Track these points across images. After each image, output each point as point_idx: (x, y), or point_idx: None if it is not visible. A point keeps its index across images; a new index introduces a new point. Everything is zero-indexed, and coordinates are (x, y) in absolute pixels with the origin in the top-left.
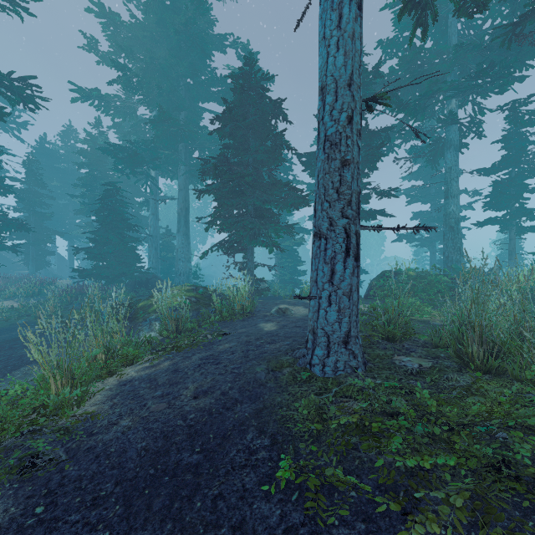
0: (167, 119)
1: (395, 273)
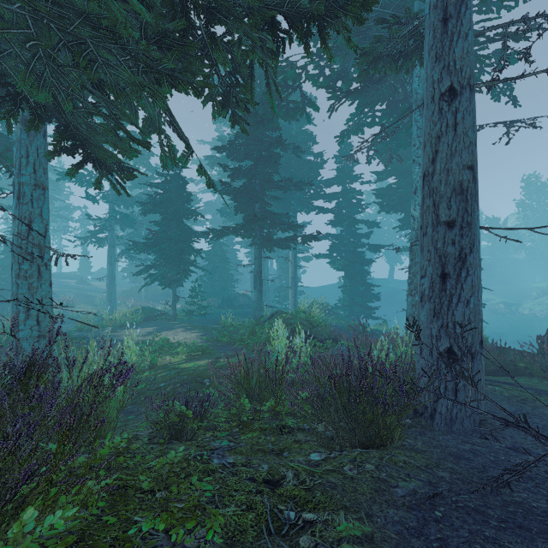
0: (218, 185)
1: (277, 314)
